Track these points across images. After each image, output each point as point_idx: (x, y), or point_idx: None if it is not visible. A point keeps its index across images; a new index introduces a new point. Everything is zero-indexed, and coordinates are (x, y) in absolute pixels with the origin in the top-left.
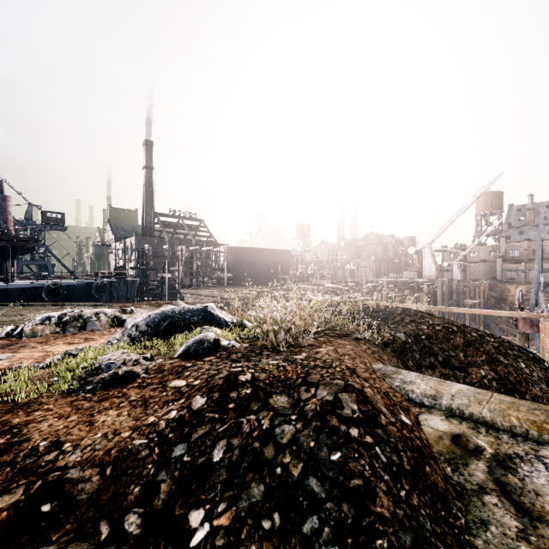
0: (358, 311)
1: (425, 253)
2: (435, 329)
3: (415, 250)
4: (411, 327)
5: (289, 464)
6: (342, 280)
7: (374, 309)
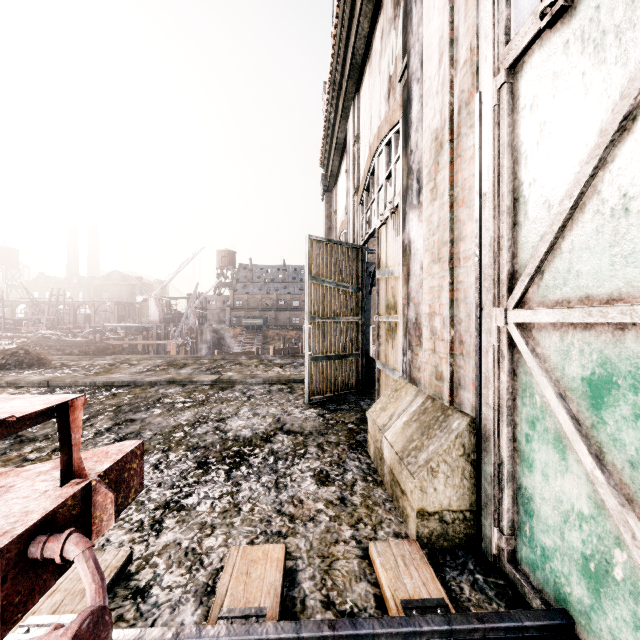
0: (55, 344)
1: (151, 302)
2: (99, 348)
3: (143, 298)
4: (85, 348)
5: (2, 361)
6: (64, 327)
7: (68, 342)
